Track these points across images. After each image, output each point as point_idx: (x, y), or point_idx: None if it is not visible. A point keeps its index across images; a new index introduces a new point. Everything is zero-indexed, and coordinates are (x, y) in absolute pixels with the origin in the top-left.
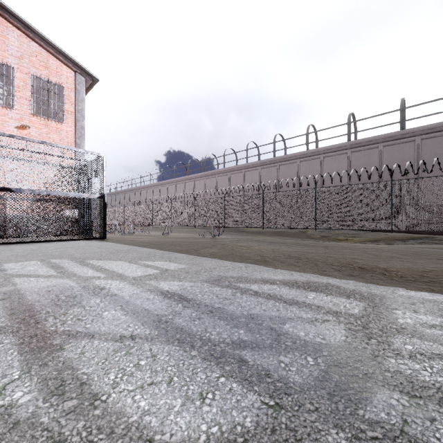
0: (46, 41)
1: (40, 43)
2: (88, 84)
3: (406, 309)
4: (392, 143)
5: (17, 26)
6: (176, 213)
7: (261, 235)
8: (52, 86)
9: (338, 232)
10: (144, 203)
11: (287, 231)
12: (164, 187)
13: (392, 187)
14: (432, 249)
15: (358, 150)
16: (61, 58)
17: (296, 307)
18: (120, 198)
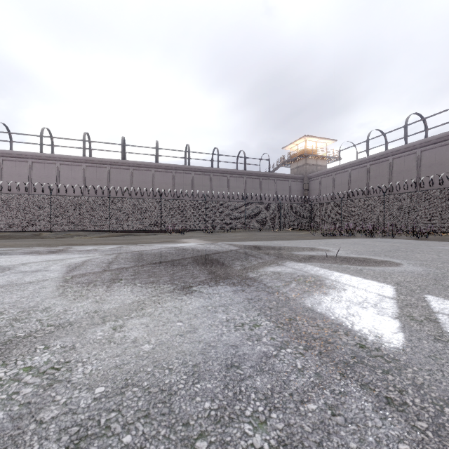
0: None
1: None
2: None
3: (77, 247)
4: (116, 167)
5: None
6: None
7: None
8: None
9: (73, 233)
10: None
11: (16, 235)
12: None
13: (110, 202)
14: (116, 238)
15: (92, 166)
16: None
17: (42, 250)
18: None
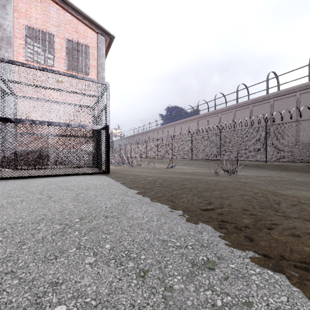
0: (76, 10)
1: (72, 13)
2: (107, 43)
3: None
4: None
5: (56, 2)
6: (176, 148)
7: (263, 169)
8: (80, 46)
9: None
10: (151, 141)
11: (290, 165)
12: (165, 130)
13: None
14: None
15: None
16: (87, 23)
17: None
18: (136, 139)
